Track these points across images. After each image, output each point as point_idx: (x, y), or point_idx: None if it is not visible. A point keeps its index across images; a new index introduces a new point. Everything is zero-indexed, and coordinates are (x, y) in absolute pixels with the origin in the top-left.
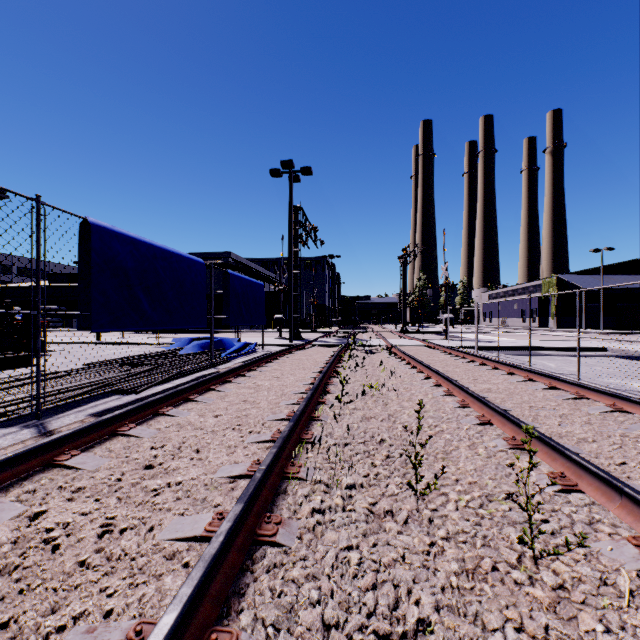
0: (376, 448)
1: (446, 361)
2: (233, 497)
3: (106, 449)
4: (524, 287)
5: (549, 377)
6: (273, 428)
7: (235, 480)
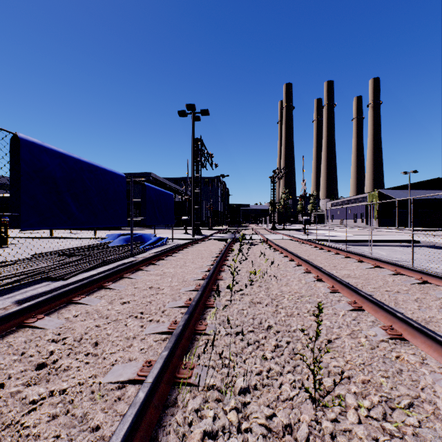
0: (265, 337)
1: (309, 251)
2: (115, 415)
3: (5, 344)
4: (355, 198)
5: (394, 265)
6: (171, 316)
7: (123, 386)
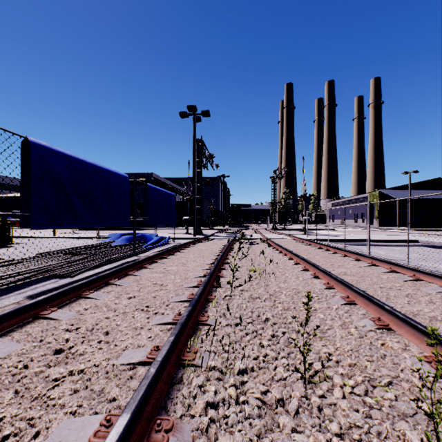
0: (262, 328)
1: (308, 250)
2: (129, 389)
3: (24, 333)
4: (356, 198)
5: (389, 263)
6: (175, 309)
7: (134, 367)
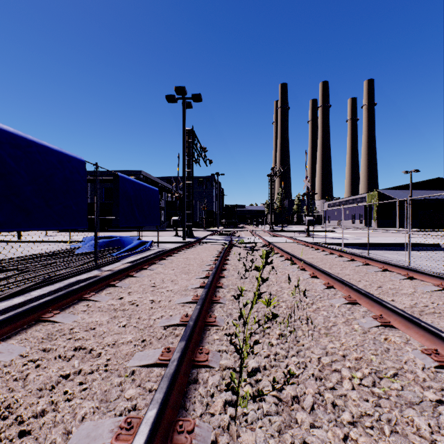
0: None
1: (326, 260)
2: None
3: None
4: (354, 198)
5: None
6: None
7: None
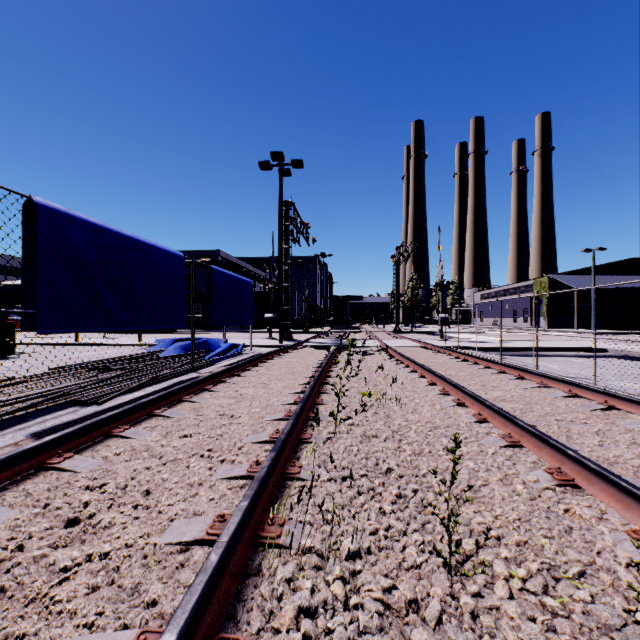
0: (383, 483)
1: (447, 364)
2: (178, 586)
3: (21, 493)
4: (515, 287)
5: (568, 383)
6: (252, 455)
7: (187, 549)
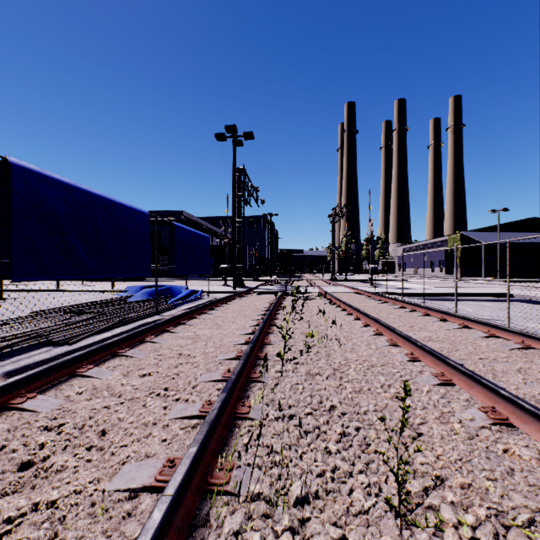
0: (327, 422)
1: (378, 307)
2: None
3: None
4: (433, 242)
5: (486, 325)
6: (204, 394)
7: (135, 496)
